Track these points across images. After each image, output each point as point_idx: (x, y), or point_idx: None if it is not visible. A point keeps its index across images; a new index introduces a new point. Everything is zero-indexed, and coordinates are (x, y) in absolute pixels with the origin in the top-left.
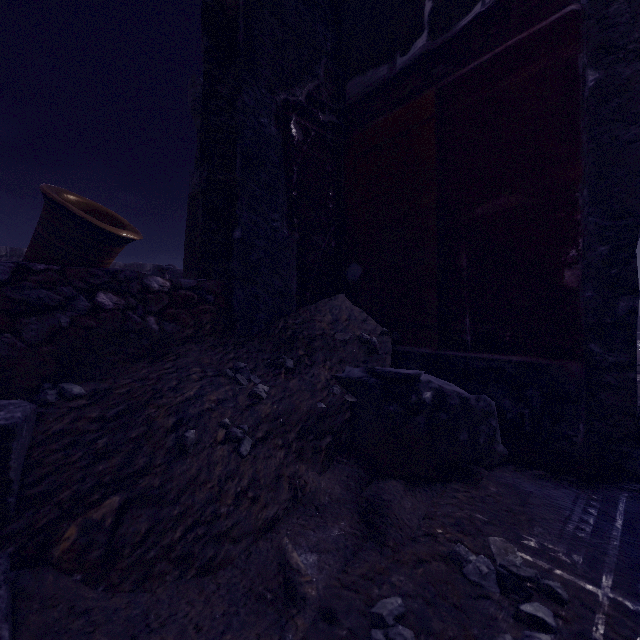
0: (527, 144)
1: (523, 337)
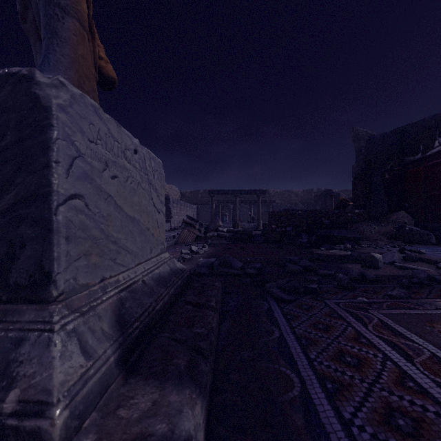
0: (439, 181)
1: (439, 220)
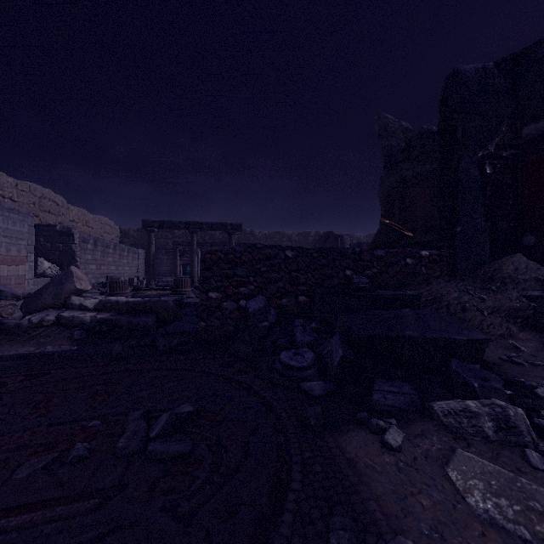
0: None
1: None
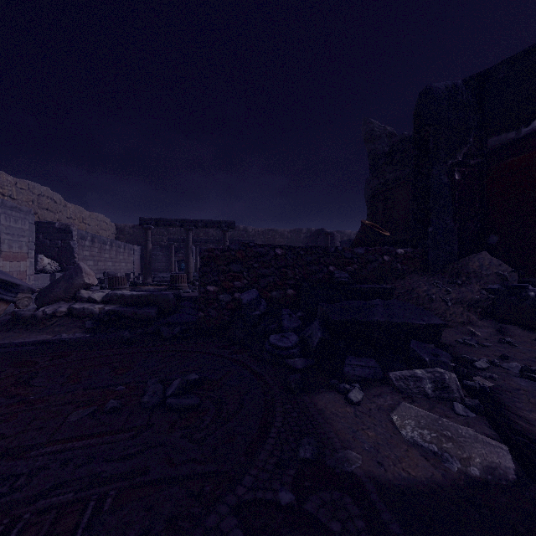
0: None
1: None
